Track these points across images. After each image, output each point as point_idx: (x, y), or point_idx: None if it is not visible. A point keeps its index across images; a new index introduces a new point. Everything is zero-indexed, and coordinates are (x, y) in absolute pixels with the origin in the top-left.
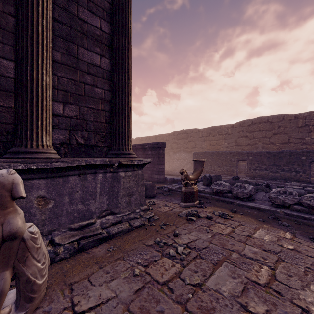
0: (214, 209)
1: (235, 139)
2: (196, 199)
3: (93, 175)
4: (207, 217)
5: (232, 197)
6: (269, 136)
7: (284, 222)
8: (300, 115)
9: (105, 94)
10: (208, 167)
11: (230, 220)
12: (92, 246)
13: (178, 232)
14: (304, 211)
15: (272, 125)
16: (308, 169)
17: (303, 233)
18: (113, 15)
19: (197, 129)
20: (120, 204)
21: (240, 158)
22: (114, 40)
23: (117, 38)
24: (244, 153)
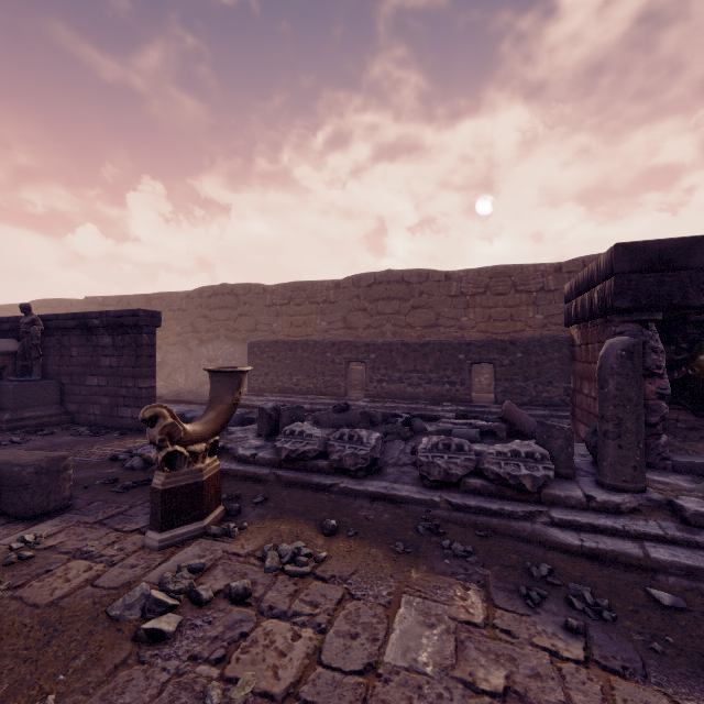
0: (270, 532)
1: (343, 314)
2: (215, 505)
3: None
4: (230, 594)
5: (329, 471)
6: (404, 311)
7: (457, 544)
8: (454, 274)
9: None
10: (284, 377)
11: (316, 577)
12: None
13: None
14: (488, 492)
15: (409, 289)
16: (469, 377)
17: (504, 576)
18: None
19: (262, 285)
20: None
21: (352, 357)
22: None
23: None
24: (360, 346)
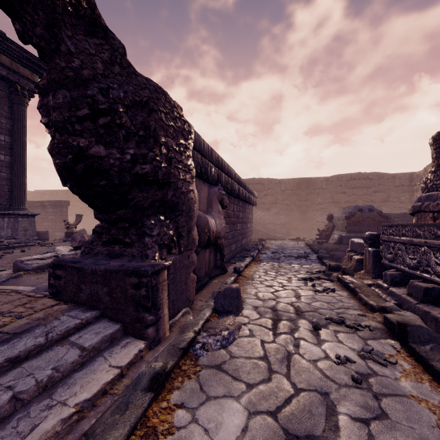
0: None
1: None
2: None
3: (2, 219)
4: None
5: None
6: None
7: None
8: None
9: (8, 176)
10: None
11: None
12: (4, 249)
13: (54, 244)
14: None
15: None
16: None
17: None
18: (13, 133)
19: None
20: (19, 234)
21: None
22: (14, 148)
23: (17, 147)
24: None
